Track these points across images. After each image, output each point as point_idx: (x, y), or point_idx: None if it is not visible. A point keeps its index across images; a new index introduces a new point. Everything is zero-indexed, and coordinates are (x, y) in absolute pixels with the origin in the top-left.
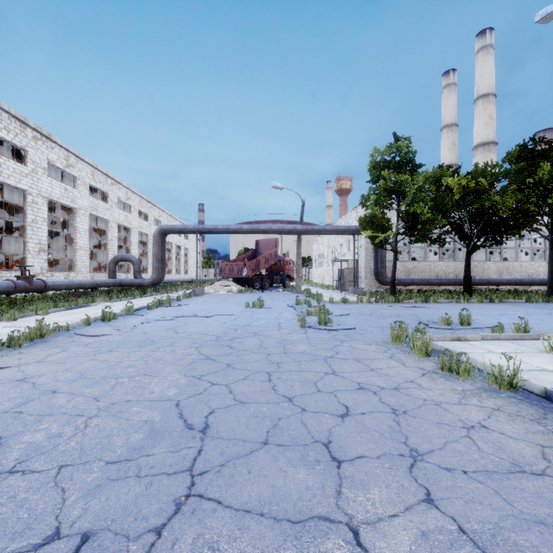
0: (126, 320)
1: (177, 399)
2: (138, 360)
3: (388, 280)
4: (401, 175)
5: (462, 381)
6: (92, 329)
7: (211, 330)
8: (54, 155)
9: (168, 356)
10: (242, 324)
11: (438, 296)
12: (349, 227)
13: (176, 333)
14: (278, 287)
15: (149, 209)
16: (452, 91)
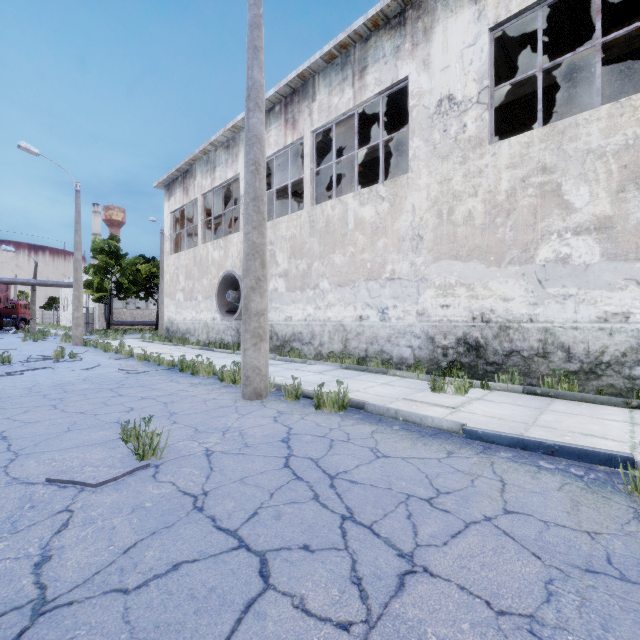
0: None
1: None
2: None
3: (114, 322)
4: (110, 260)
5: (68, 343)
6: None
7: None
8: None
9: None
10: None
11: (134, 331)
12: None
13: None
14: (10, 330)
15: None
16: None
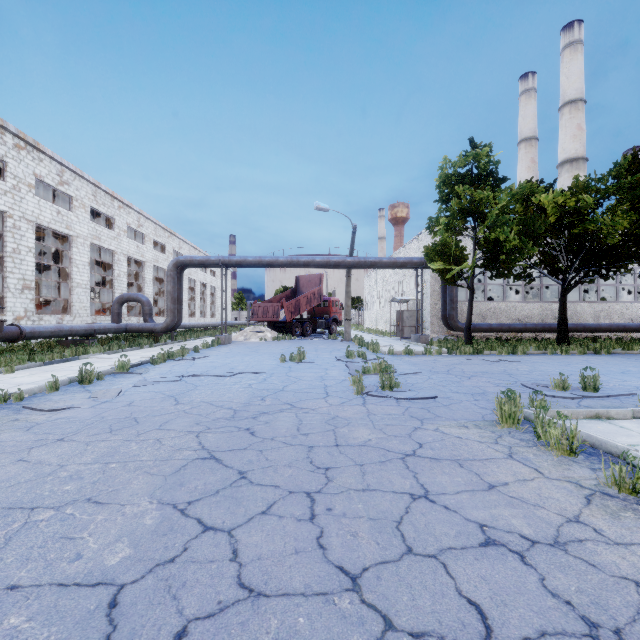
0: (114, 382)
1: (119, 582)
2: (93, 463)
3: (460, 325)
4: (480, 192)
5: None
6: (57, 397)
7: (228, 399)
8: (43, 169)
9: (147, 452)
10: (273, 388)
11: (528, 346)
12: (411, 259)
13: (176, 404)
14: (323, 333)
15: (167, 239)
16: (531, 97)
